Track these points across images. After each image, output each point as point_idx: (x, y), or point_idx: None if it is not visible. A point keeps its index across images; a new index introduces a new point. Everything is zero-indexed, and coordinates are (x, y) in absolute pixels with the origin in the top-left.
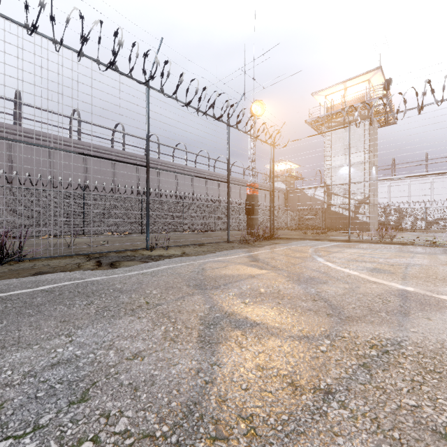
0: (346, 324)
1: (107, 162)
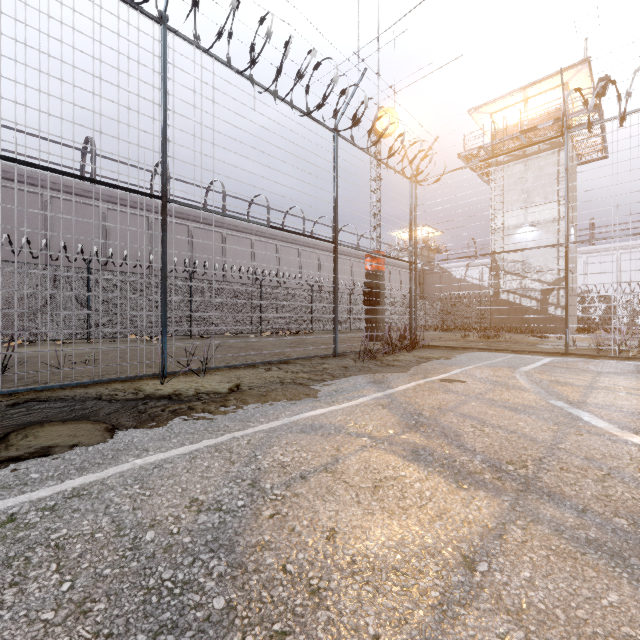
0: None
1: (140, 222)
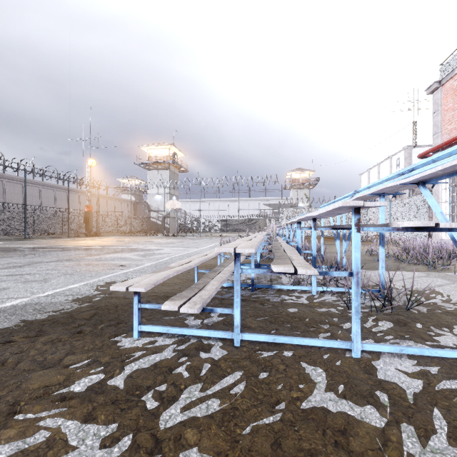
0: (78, 241)
1: None
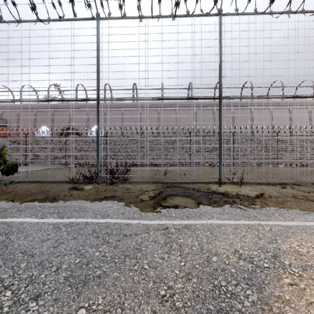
0: None
1: (209, 112)
